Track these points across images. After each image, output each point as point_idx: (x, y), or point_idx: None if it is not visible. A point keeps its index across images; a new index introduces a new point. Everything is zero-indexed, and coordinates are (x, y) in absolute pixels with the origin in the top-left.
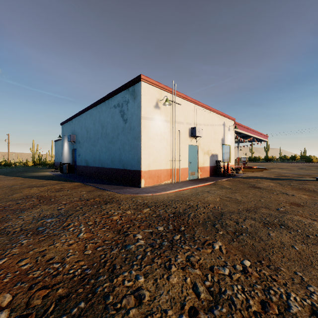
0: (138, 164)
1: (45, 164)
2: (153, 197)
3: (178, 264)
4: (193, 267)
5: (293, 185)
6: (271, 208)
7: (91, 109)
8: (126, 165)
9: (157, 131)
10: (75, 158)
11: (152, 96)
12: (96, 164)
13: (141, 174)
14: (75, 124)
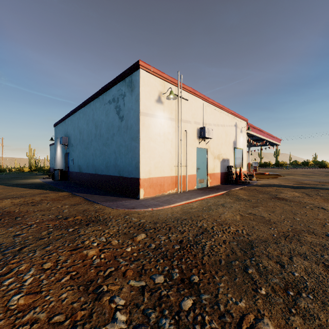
0: (136, 171)
1: (42, 169)
2: (153, 213)
3: None
4: None
5: (323, 195)
6: (318, 234)
7: (84, 107)
8: (122, 171)
9: (160, 130)
10: (68, 163)
11: (153, 88)
12: (89, 170)
13: (140, 182)
14: (68, 125)
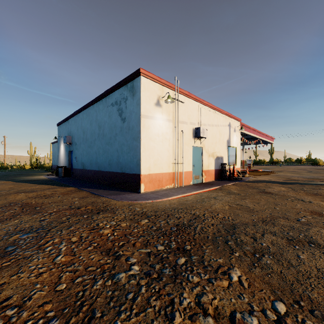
0: (138, 167)
1: (43, 167)
2: (154, 204)
3: (184, 309)
4: (205, 314)
5: (307, 189)
6: (290, 219)
7: (88, 108)
8: (124, 168)
9: (158, 131)
10: (72, 160)
11: (152, 93)
12: (92, 167)
13: (141, 178)
14: (72, 125)
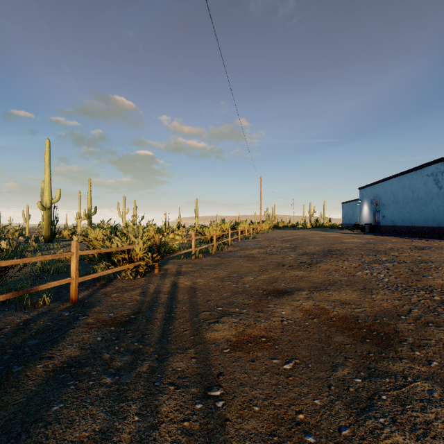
0: None
1: (322, 226)
2: None
3: None
4: None
5: None
6: None
7: (399, 177)
8: (441, 223)
9: None
10: (377, 219)
11: None
12: (405, 223)
13: None
14: (378, 189)
